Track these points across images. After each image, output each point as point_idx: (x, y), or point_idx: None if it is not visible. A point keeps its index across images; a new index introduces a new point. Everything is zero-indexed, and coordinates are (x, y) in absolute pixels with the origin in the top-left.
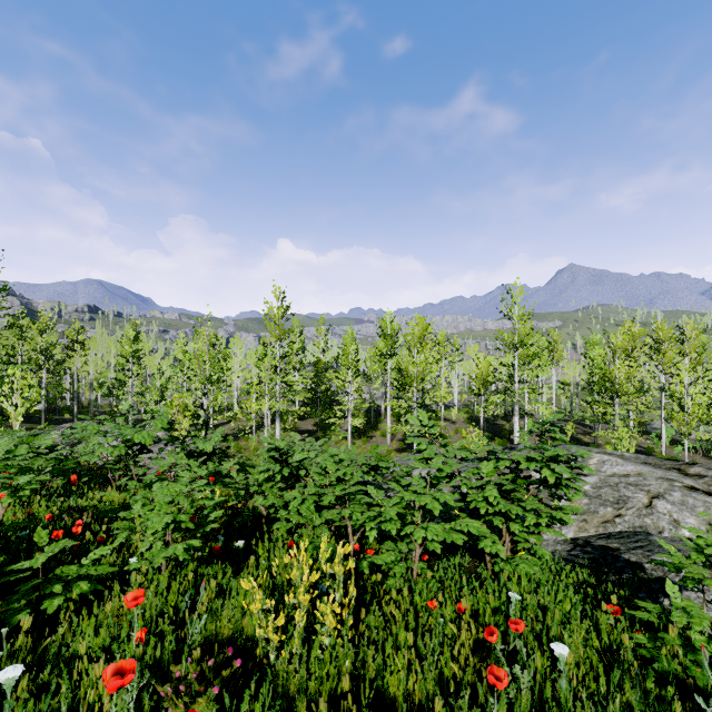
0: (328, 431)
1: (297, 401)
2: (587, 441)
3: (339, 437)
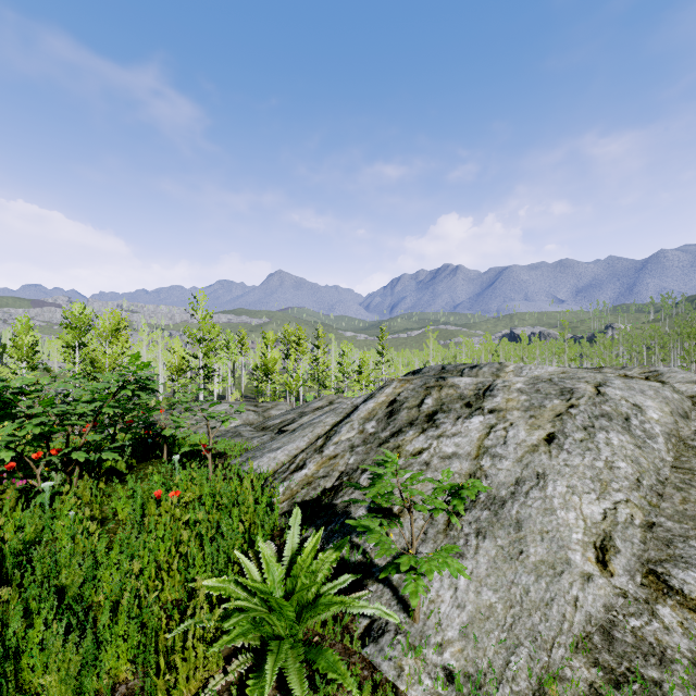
0: None
1: None
2: None
3: None
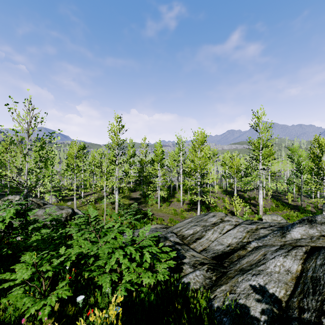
0: (147, 198)
1: (131, 182)
2: (293, 204)
3: (153, 202)
